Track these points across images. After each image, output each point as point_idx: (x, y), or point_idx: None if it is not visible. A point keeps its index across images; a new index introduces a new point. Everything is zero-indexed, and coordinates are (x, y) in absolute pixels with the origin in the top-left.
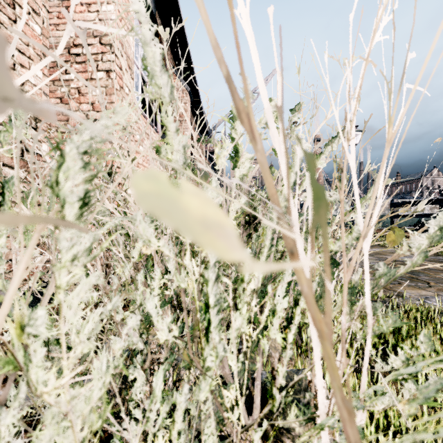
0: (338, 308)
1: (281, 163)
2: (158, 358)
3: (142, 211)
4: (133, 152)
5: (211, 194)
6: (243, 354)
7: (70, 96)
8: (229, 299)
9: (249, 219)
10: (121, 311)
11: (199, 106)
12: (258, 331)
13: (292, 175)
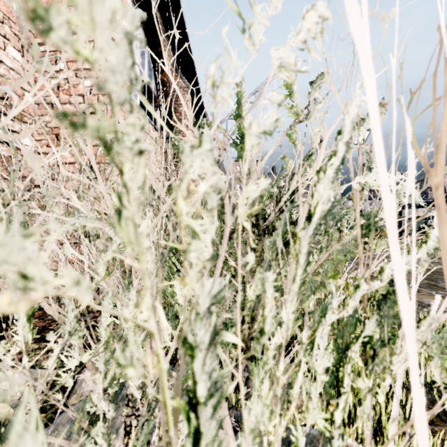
0: (403, 357)
1: (366, 81)
2: (138, 407)
3: (113, 209)
4: (41, 81)
5: (201, 164)
6: (257, 433)
7: (60, 87)
8: (238, 374)
9: (257, 220)
10: (77, 354)
11: (201, 105)
12: (288, 417)
13: (340, 146)
